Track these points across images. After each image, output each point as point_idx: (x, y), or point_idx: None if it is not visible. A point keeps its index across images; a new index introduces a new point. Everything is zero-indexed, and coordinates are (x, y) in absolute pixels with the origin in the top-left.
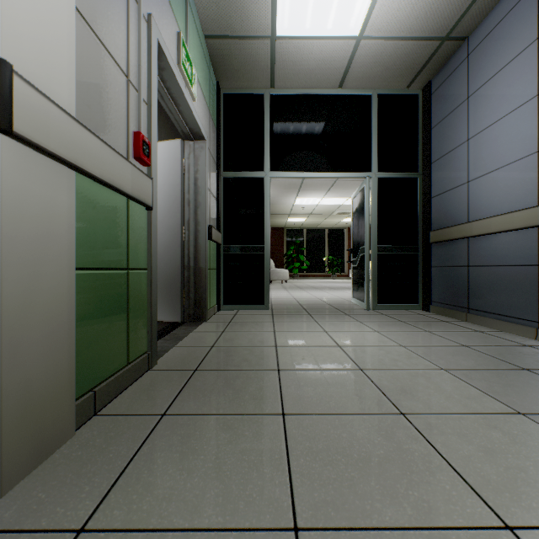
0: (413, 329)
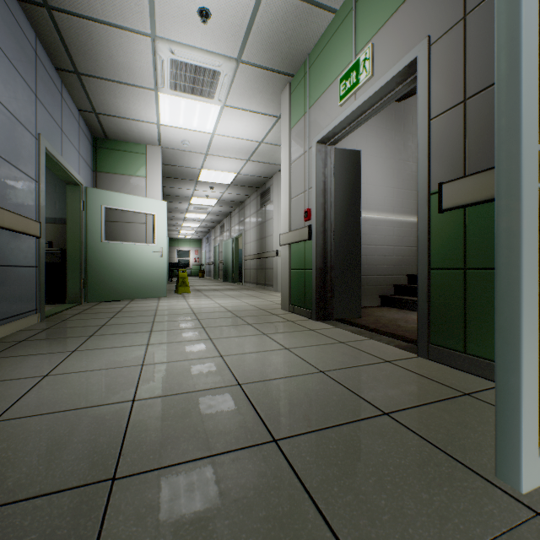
0: (63, 378)
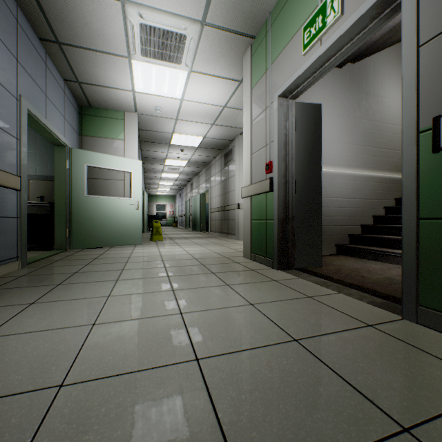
0: None
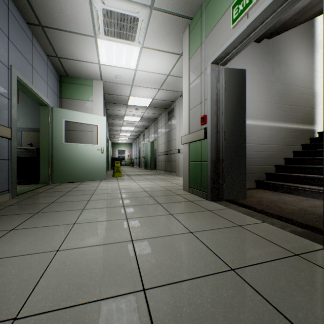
0: None
